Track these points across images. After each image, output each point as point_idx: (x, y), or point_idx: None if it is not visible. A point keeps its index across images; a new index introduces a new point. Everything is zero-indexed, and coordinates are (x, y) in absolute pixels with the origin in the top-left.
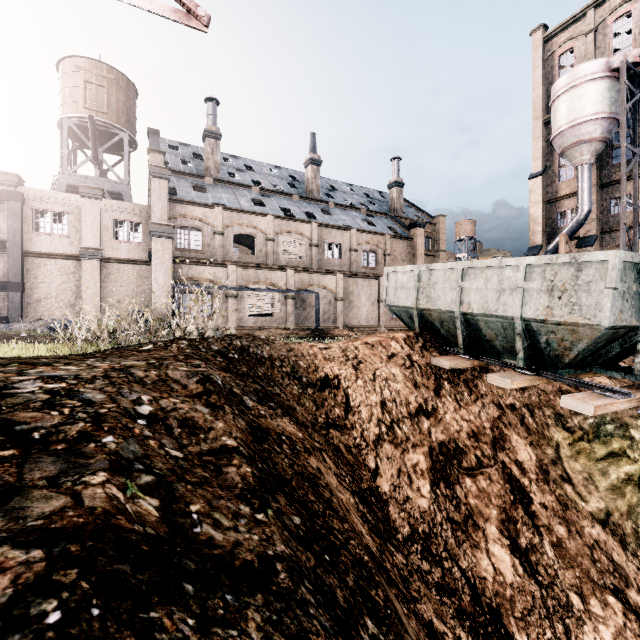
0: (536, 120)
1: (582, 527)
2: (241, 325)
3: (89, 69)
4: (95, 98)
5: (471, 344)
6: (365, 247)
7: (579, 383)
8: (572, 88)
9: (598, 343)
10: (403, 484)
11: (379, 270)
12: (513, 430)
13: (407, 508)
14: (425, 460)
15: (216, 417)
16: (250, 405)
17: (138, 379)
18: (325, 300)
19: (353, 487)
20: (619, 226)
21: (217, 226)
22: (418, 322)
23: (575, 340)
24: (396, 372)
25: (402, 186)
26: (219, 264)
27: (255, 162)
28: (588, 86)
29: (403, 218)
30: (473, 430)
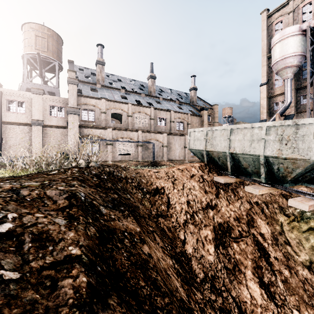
0: (263, 56)
1: (297, 270)
2: (114, 159)
3: (38, 29)
4: (41, 44)
5: (235, 169)
6: (178, 120)
7: (296, 191)
8: (282, 40)
9: (307, 169)
10: (199, 248)
11: (185, 132)
12: (258, 216)
13: (202, 262)
14: (211, 233)
15: (70, 228)
16: (104, 212)
17: (20, 197)
18: (157, 147)
19: (171, 253)
20: (305, 109)
21: (102, 109)
22: (206, 158)
23: (294, 168)
24: (195, 185)
25: (196, 90)
26: (103, 128)
27: (122, 77)
28: (290, 39)
29: (197, 106)
30: (237, 216)
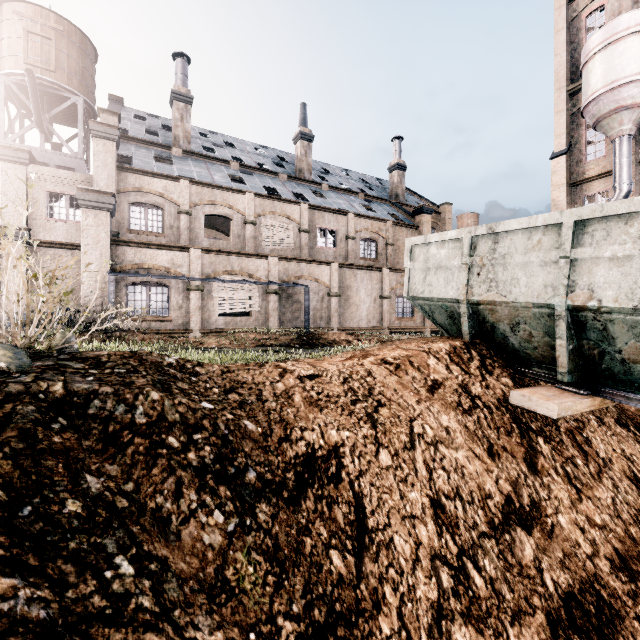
0: (559, 91)
1: None
2: (208, 327)
3: (32, 17)
4: (39, 52)
5: (577, 365)
6: (364, 235)
7: None
8: (611, 44)
9: None
10: None
11: (380, 262)
12: None
13: None
14: None
15: None
16: None
17: None
18: (317, 296)
19: None
20: None
21: (182, 203)
22: (468, 324)
23: None
24: (450, 424)
25: (404, 169)
26: (178, 247)
27: (238, 140)
28: (632, 40)
29: (405, 205)
30: (617, 550)
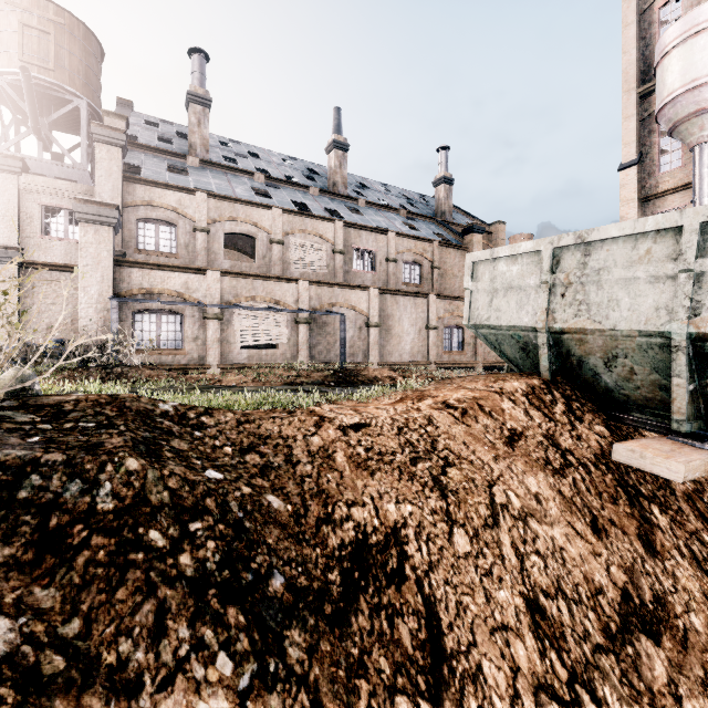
0: (628, 93)
1: None
2: (228, 361)
3: (28, 7)
4: (37, 48)
5: (696, 410)
6: (407, 257)
7: None
8: (691, 37)
9: None
10: None
11: (425, 288)
12: None
13: None
14: None
15: None
16: None
17: None
18: (353, 326)
19: None
20: None
21: (199, 220)
22: (548, 358)
23: None
24: (540, 489)
25: (451, 183)
26: (193, 269)
27: (263, 150)
28: None
29: (453, 224)
30: None
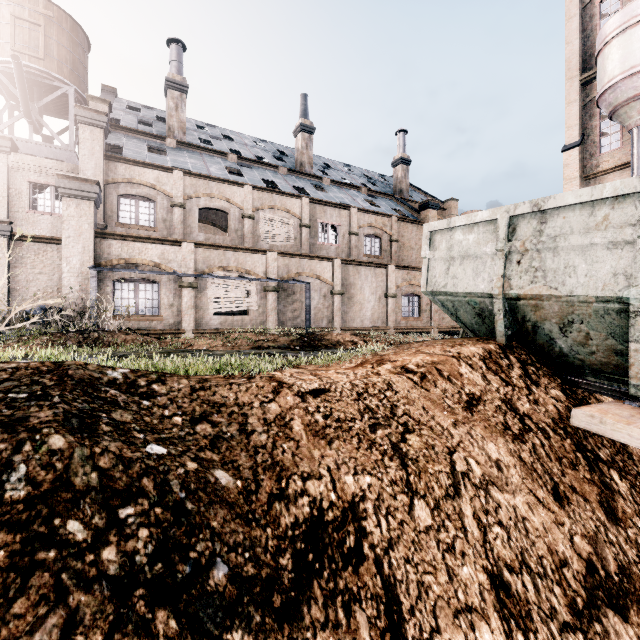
0: (571, 81)
1: None
2: (202, 327)
3: (19, 1)
4: (27, 39)
5: None
6: (367, 231)
7: None
8: (630, 27)
9: None
10: None
11: (384, 259)
12: None
13: None
14: None
15: None
16: None
17: None
18: (318, 294)
19: None
20: None
21: (176, 196)
22: (504, 323)
23: None
24: (501, 455)
25: (409, 164)
26: (169, 241)
27: (236, 133)
28: None
29: (410, 201)
30: None
